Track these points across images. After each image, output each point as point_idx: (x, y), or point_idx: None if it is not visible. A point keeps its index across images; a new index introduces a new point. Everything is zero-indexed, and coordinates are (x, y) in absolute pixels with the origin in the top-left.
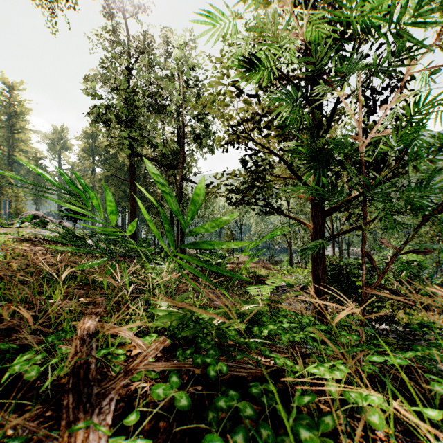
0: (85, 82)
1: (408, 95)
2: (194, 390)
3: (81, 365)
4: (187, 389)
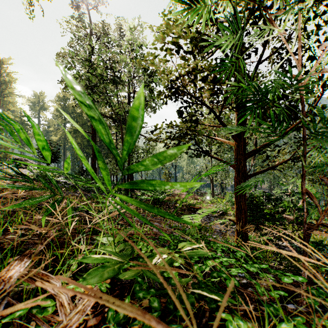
0: (57, 57)
1: None
2: None
3: None
4: None
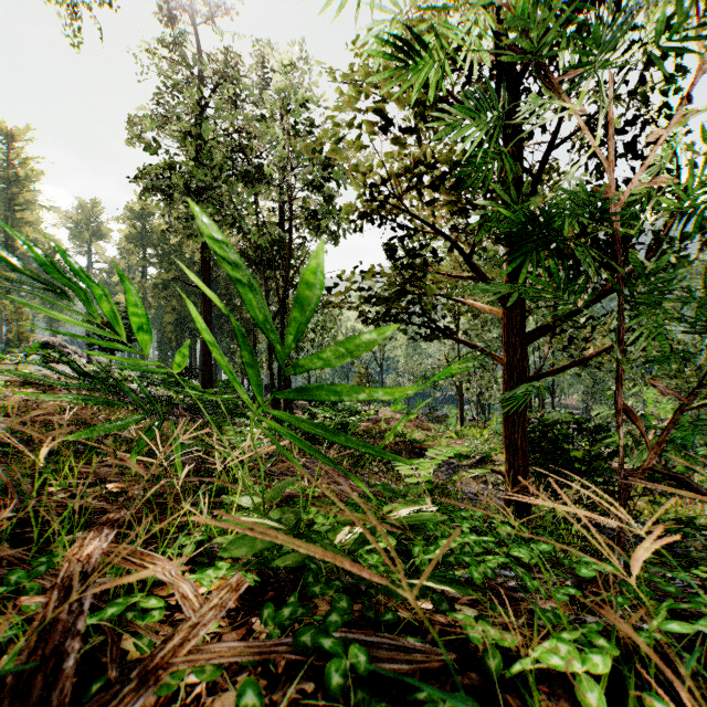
0: (129, 127)
1: (705, 109)
2: (299, 691)
3: (42, 661)
4: (285, 690)
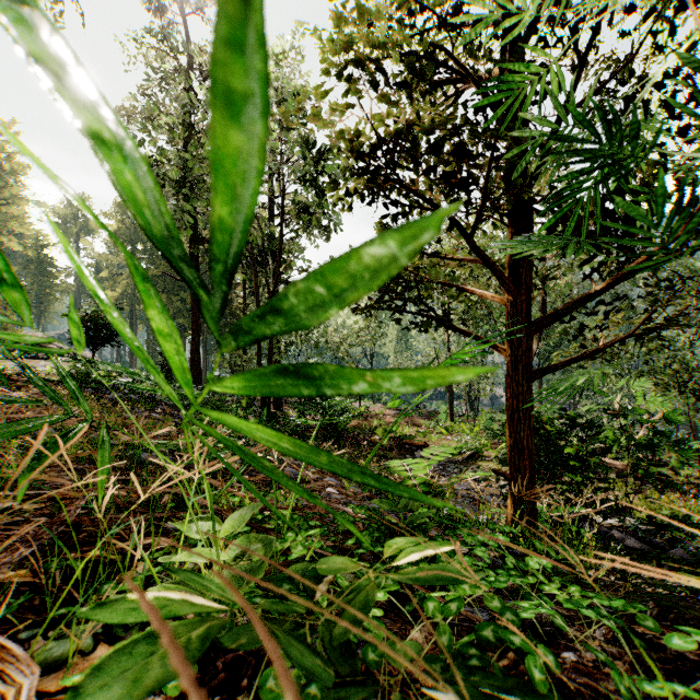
0: None
1: None
2: None
3: None
4: None
